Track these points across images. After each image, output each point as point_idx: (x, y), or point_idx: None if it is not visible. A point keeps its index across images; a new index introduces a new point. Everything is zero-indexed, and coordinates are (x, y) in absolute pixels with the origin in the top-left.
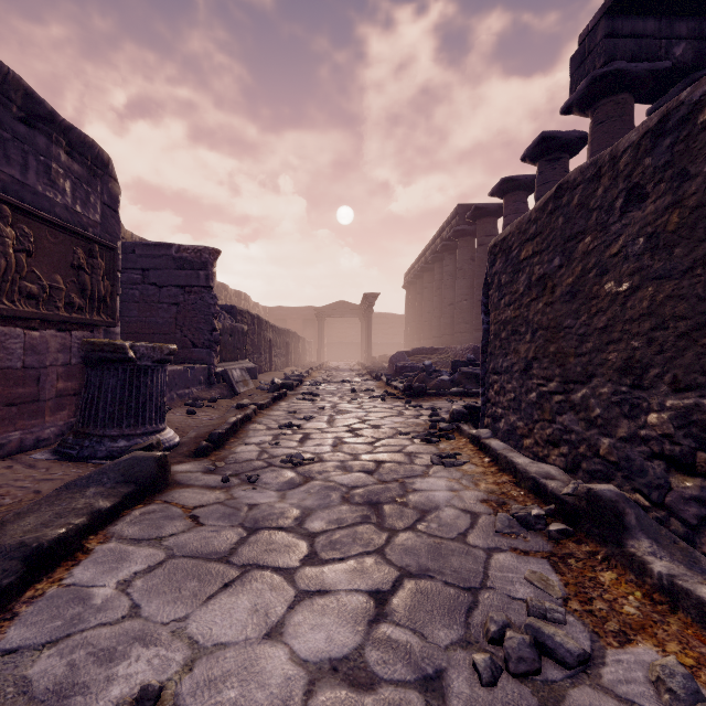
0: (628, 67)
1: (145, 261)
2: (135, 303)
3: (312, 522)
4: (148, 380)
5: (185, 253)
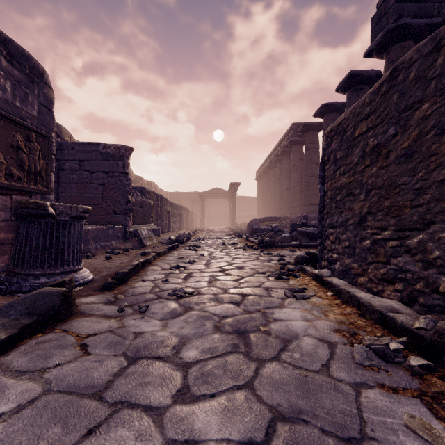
0: (412, 22)
1: (81, 155)
2: (74, 184)
3: (187, 351)
4: (66, 231)
5: (109, 149)
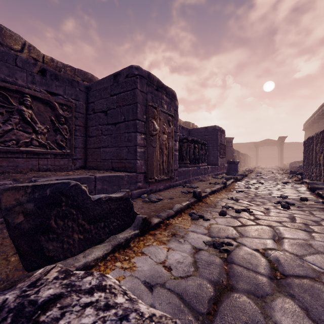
0: None
1: None
2: None
3: (266, 180)
4: (237, 165)
5: (226, 139)
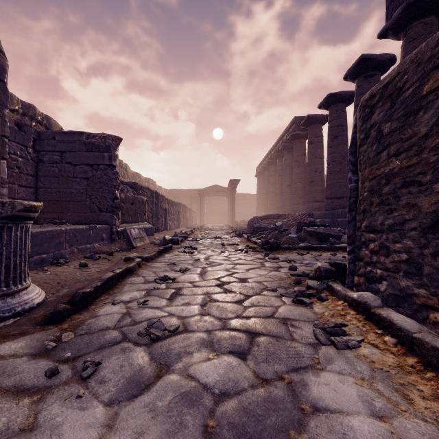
0: None
1: (62, 146)
2: (55, 178)
3: None
4: None
5: (94, 139)
